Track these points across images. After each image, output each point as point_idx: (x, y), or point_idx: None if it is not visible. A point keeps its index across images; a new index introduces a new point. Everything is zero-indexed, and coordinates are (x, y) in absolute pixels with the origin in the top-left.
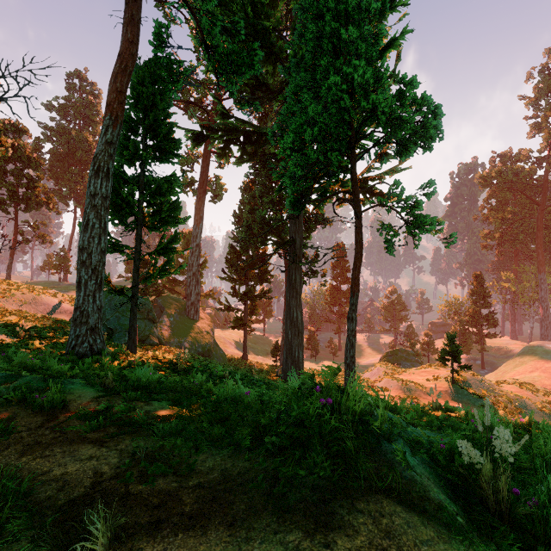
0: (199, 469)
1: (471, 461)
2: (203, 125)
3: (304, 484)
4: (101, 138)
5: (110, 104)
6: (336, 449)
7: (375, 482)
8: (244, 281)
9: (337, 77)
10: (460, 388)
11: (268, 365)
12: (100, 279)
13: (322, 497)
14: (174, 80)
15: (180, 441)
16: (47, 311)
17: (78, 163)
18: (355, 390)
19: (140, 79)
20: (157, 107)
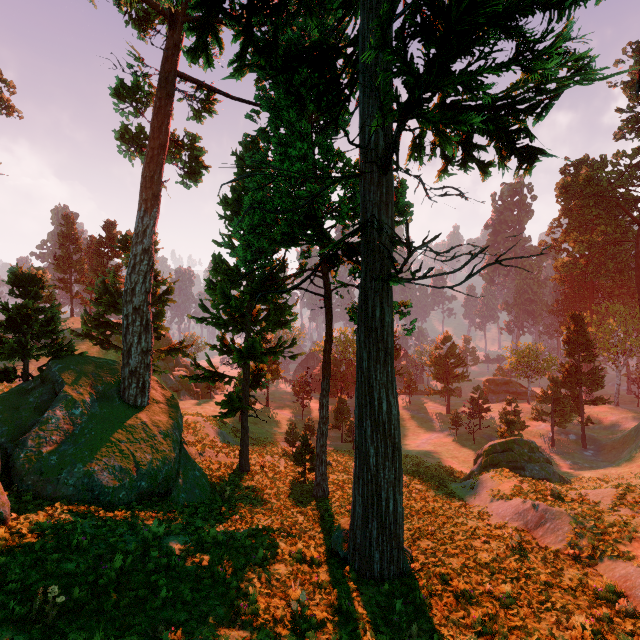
0: None
1: None
2: None
3: None
4: None
5: None
6: None
7: None
8: (241, 326)
9: None
10: None
11: (288, 480)
12: None
13: None
14: None
15: None
16: None
17: None
18: None
19: None
20: None
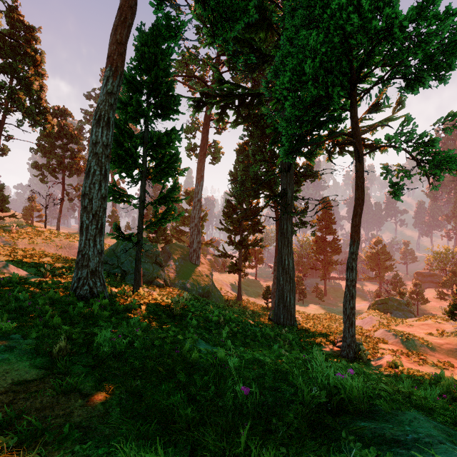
0: None
1: None
2: (203, 93)
3: None
4: (102, 89)
5: (110, 56)
6: None
7: None
8: (238, 232)
9: None
10: None
11: (260, 306)
12: (100, 224)
13: None
14: (172, 35)
15: None
16: None
17: None
18: None
19: (144, 42)
20: (158, 67)
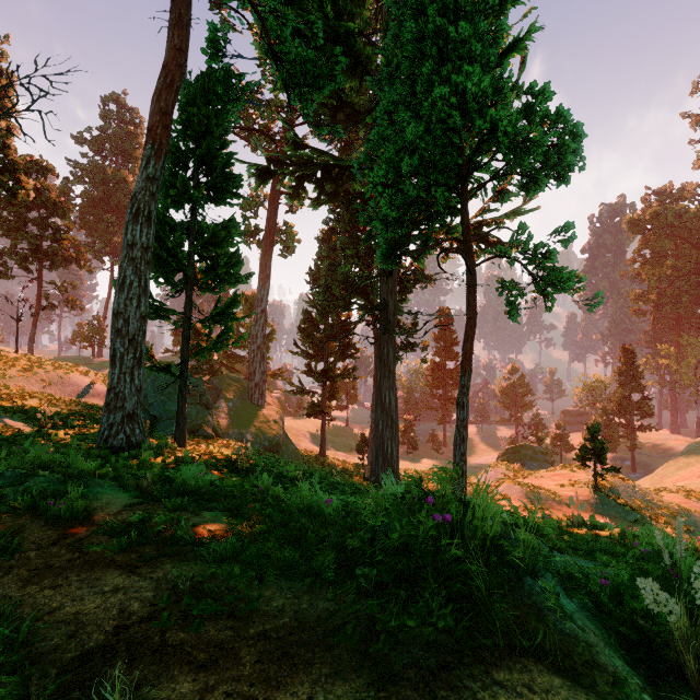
0: (263, 610)
1: (658, 609)
2: (270, 158)
3: (414, 639)
4: (140, 172)
5: (152, 129)
6: (459, 588)
7: (518, 638)
8: (321, 357)
9: (443, 89)
10: (605, 497)
11: (352, 464)
12: (139, 352)
13: (441, 660)
14: (233, 98)
15: (238, 568)
16: (77, 393)
17: (116, 209)
18: (482, 502)
19: (191, 99)
20: (211, 133)
